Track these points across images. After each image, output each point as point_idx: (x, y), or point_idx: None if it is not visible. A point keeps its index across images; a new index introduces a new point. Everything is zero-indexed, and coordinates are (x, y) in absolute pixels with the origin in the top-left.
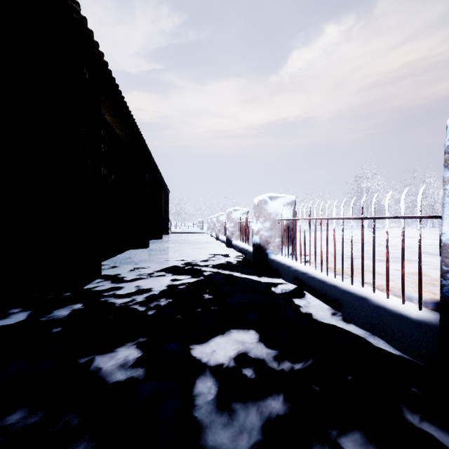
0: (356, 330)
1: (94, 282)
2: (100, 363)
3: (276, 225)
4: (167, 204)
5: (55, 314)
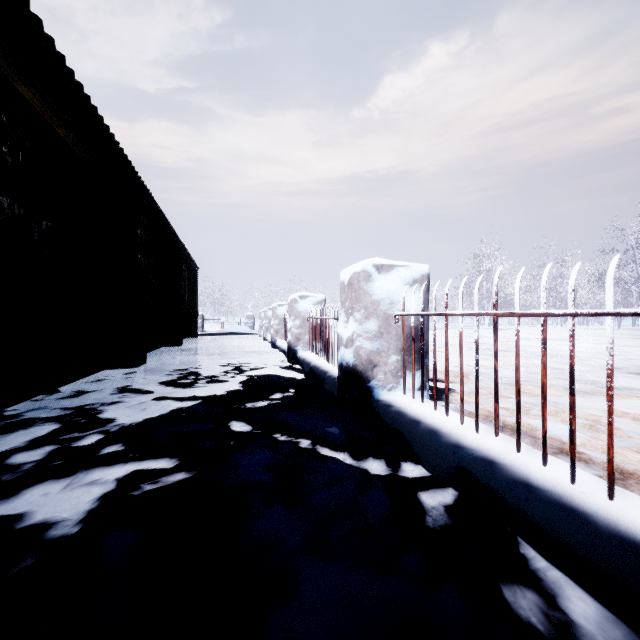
0: None
1: None
2: None
3: (391, 327)
4: (193, 288)
5: None
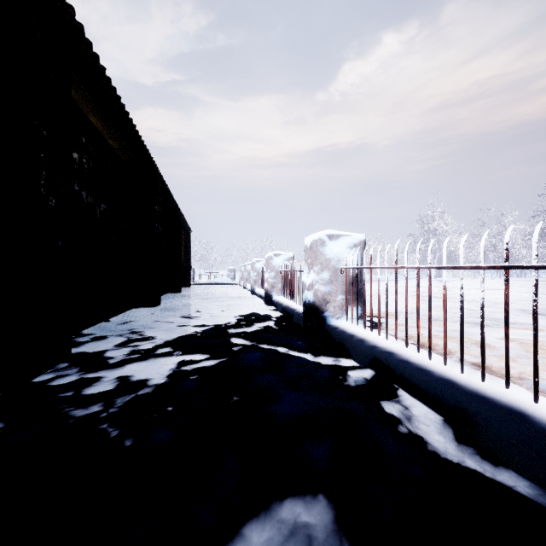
0: (518, 482)
1: (54, 368)
2: None
3: (338, 276)
4: (188, 247)
5: None
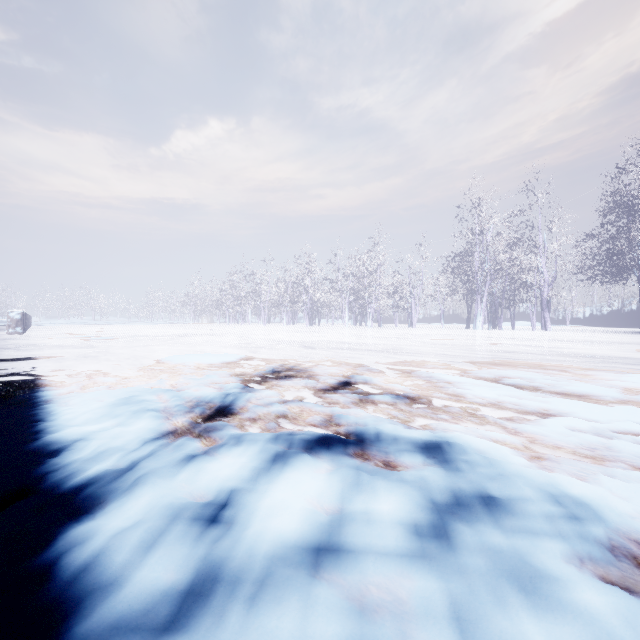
0: None
1: None
2: None
3: None
4: None
5: None
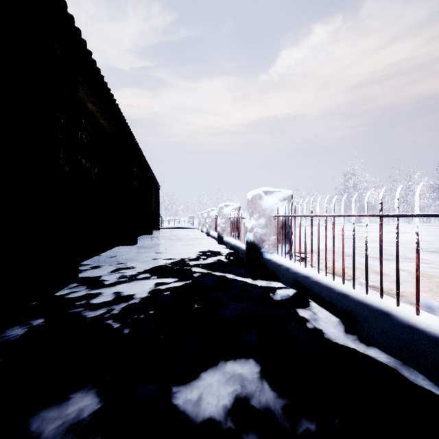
0: (380, 355)
1: (68, 287)
2: (40, 424)
3: (272, 222)
4: (157, 199)
5: (6, 335)
